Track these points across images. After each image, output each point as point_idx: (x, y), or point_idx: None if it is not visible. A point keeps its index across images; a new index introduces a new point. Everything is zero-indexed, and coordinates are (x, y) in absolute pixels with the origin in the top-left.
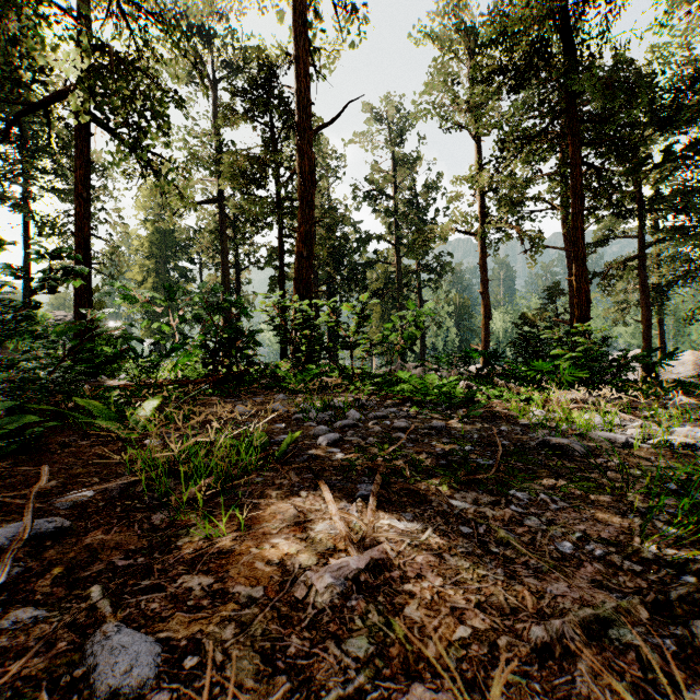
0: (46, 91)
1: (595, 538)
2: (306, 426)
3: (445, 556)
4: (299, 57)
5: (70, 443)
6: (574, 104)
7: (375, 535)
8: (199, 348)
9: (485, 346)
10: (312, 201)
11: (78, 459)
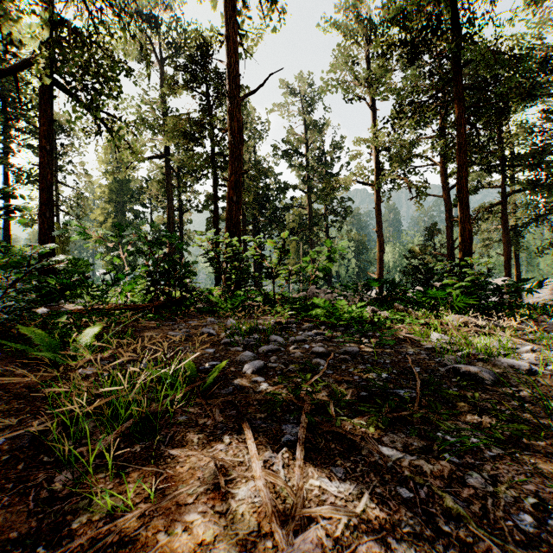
0: (16, 60)
1: (552, 505)
2: (233, 350)
3: (390, 541)
4: (229, 36)
5: (5, 373)
6: (459, 74)
7: (306, 511)
8: (142, 278)
9: (379, 274)
10: (240, 155)
11: (7, 393)
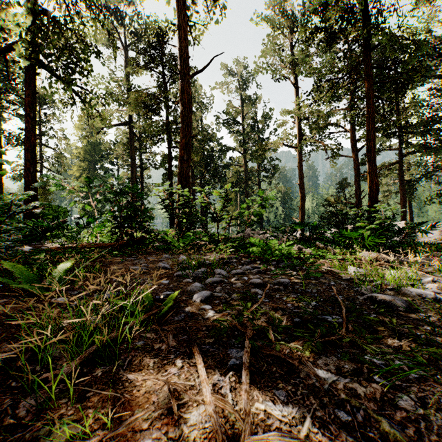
0: (6, 44)
1: None
2: (185, 282)
3: None
4: (181, 26)
5: None
6: (368, 56)
7: (254, 437)
8: (109, 221)
9: (301, 219)
10: (190, 122)
11: None
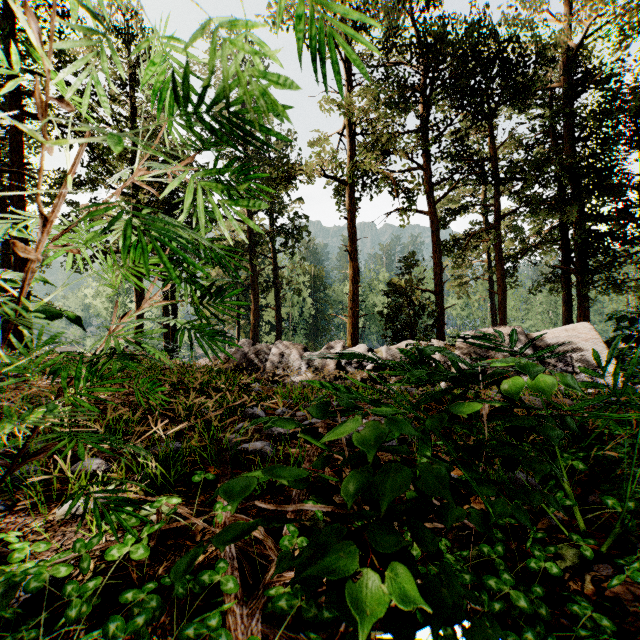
0: None
1: None
2: None
3: None
4: None
5: None
6: None
7: None
8: None
9: (352, 316)
10: None
11: None
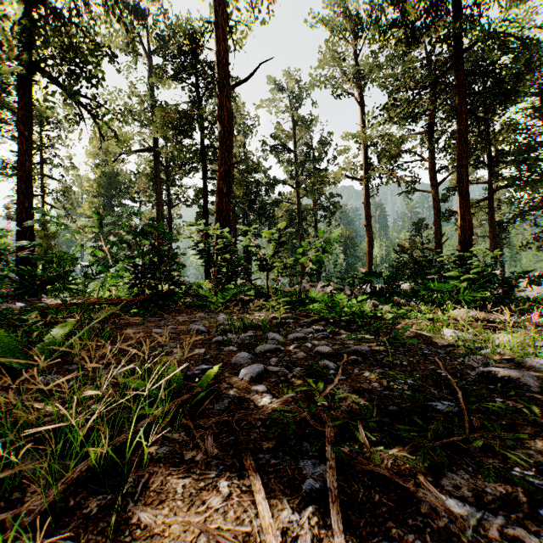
0: None
1: None
2: (227, 350)
3: None
4: (219, 23)
5: None
6: (459, 59)
7: None
8: (126, 270)
9: (369, 268)
10: (231, 146)
11: None
